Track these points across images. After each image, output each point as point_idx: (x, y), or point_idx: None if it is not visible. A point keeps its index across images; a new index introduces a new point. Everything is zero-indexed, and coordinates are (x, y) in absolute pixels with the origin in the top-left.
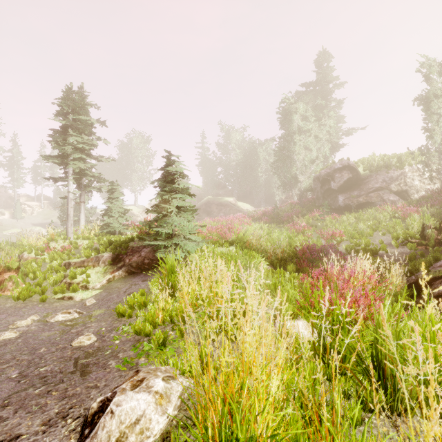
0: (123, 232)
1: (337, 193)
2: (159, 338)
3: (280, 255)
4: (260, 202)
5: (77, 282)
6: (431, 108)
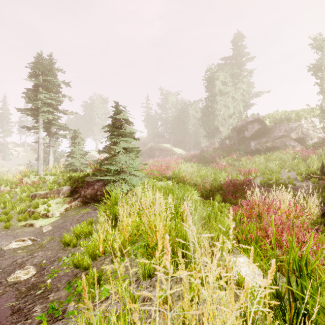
0: (84, 170)
1: (249, 139)
2: (94, 276)
3: (208, 188)
4: (190, 148)
5: (39, 211)
6: (322, 74)
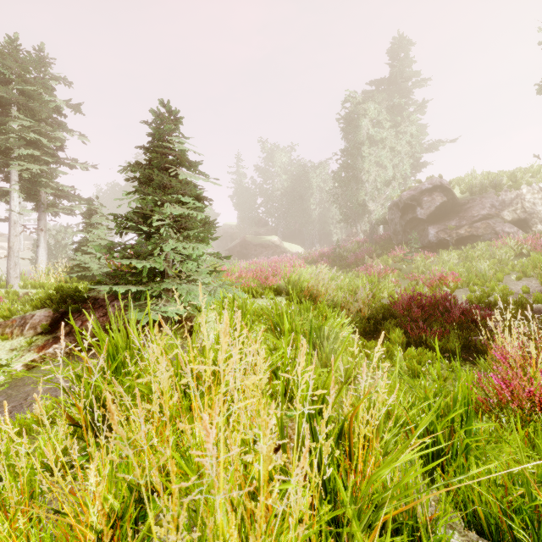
0: None
1: (426, 223)
2: None
3: (366, 313)
4: (313, 244)
5: None
6: None
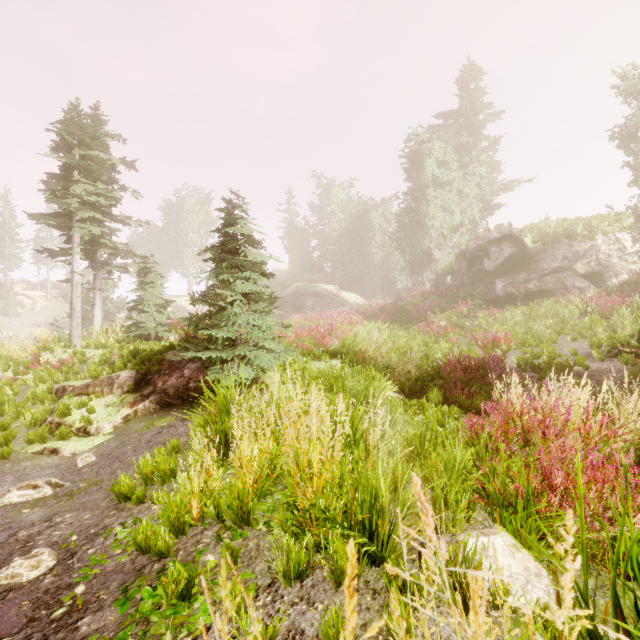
0: (164, 336)
1: (493, 276)
2: (178, 578)
3: (413, 375)
4: (374, 292)
5: (70, 422)
6: (639, 146)
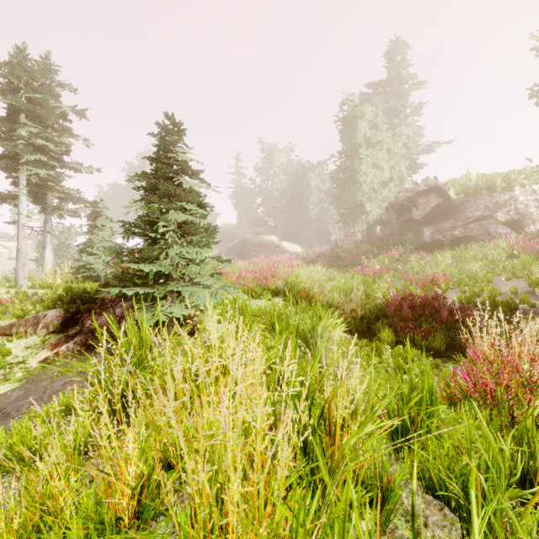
0: None
1: (421, 224)
2: None
3: (359, 313)
4: (311, 243)
5: None
6: None
